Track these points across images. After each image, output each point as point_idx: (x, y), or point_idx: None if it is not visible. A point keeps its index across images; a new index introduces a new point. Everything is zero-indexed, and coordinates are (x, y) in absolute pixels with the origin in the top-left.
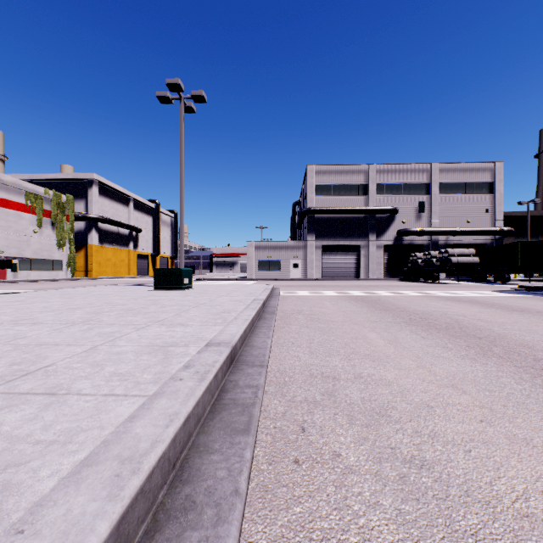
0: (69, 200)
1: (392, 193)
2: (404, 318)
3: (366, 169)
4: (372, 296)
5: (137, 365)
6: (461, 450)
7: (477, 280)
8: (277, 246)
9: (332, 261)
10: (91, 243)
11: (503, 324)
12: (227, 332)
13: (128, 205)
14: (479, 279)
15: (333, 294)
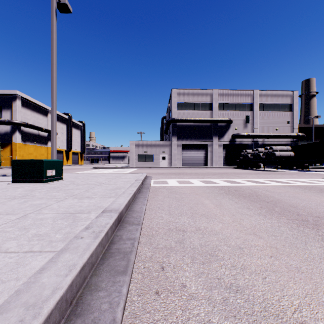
0: None
1: (228, 109)
2: None
3: (212, 92)
4: (241, 187)
5: None
6: None
7: (286, 168)
8: (150, 144)
9: (188, 155)
10: (15, 141)
11: None
12: None
13: (47, 116)
14: (288, 167)
15: (202, 184)
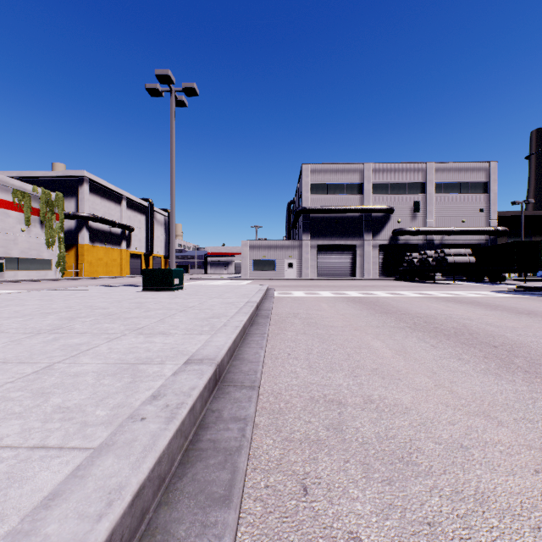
0: (58, 198)
1: (387, 192)
2: (407, 322)
3: (362, 168)
4: (370, 297)
5: (93, 393)
6: (526, 528)
7: (472, 280)
8: (271, 245)
9: (327, 261)
10: (81, 242)
11: (515, 329)
12: (213, 343)
13: (120, 204)
14: (475, 279)
15: (330, 295)
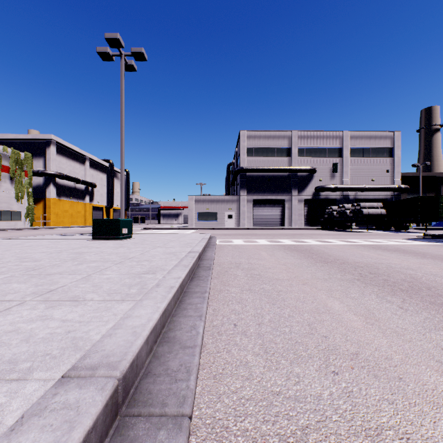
0: (27, 157)
1: (311, 155)
2: (353, 273)
3: (290, 135)
4: (304, 245)
5: None
6: None
7: (381, 229)
8: (214, 200)
9: (261, 213)
10: (49, 196)
11: None
12: (131, 322)
13: (84, 164)
14: (383, 228)
15: (267, 243)
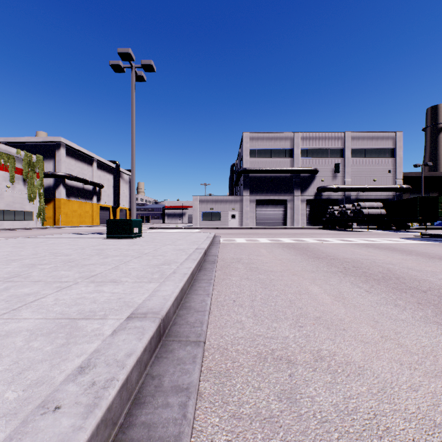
0: (39, 160)
1: (313, 156)
2: (338, 267)
3: (292, 136)
4: (302, 243)
5: (13, 362)
6: None
7: (382, 228)
8: (217, 200)
9: (263, 213)
10: (59, 196)
11: (435, 273)
12: (160, 293)
13: (92, 165)
14: (384, 227)
15: (267, 242)
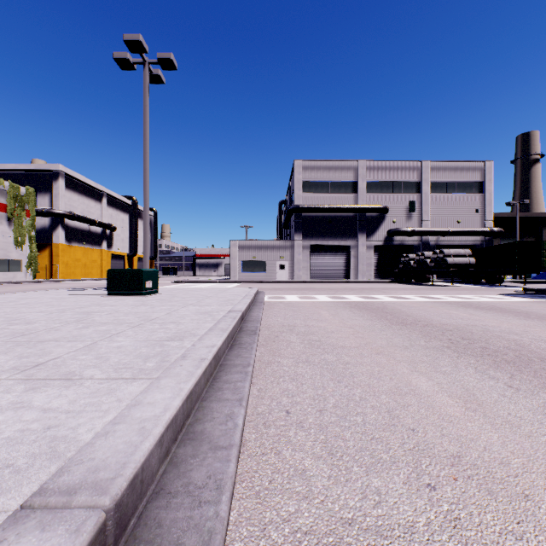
0: (29, 193)
1: (382, 191)
2: (441, 339)
3: (356, 165)
4: (374, 302)
5: None
6: None
7: (469, 282)
8: (262, 246)
9: (320, 262)
10: (56, 241)
11: None
12: (139, 412)
13: (101, 201)
14: (472, 281)
15: (328, 300)
